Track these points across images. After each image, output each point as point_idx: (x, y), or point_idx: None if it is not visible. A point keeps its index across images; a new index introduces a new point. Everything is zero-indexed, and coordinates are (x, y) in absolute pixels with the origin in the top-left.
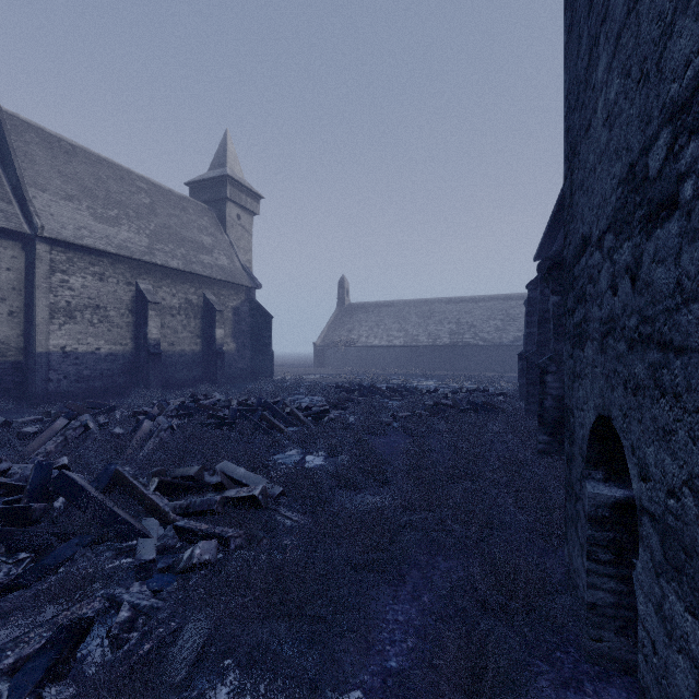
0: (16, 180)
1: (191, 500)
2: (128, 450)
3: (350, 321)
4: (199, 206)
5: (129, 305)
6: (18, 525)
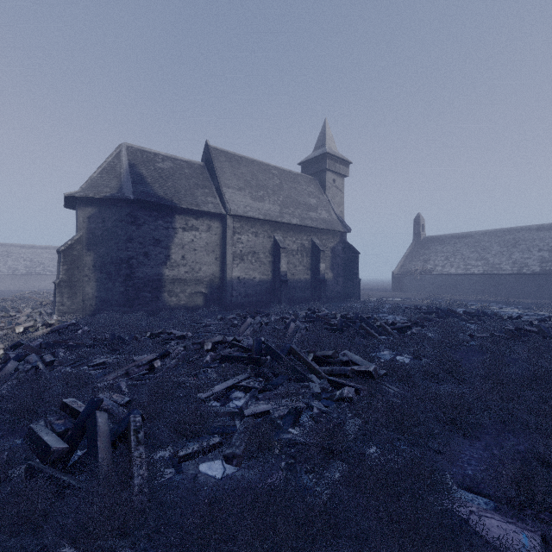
0: (218, 185)
1: (333, 368)
2: (286, 338)
3: (425, 252)
4: (307, 178)
5: (269, 250)
6: (256, 365)
